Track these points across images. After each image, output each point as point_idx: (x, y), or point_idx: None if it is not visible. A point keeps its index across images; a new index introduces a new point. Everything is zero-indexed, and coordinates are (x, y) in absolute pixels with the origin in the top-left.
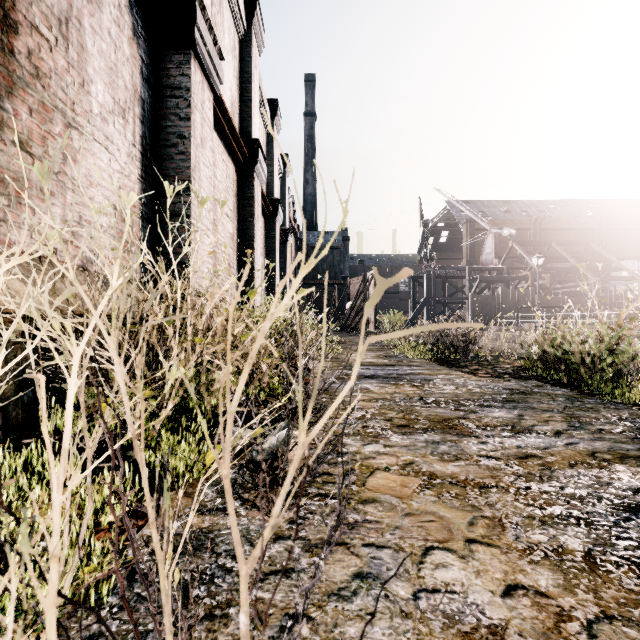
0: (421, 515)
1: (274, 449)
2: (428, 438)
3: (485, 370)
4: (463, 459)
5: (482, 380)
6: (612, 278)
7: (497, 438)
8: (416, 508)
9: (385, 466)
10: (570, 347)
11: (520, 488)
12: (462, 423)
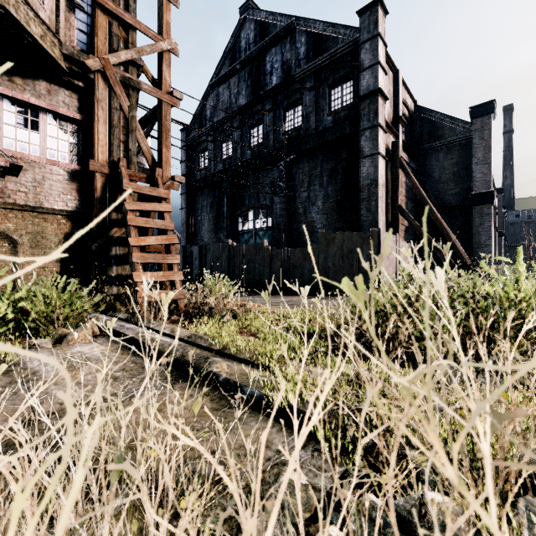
0: None
1: None
2: None
3: None
4: None
5: None
6: None
7: None
8: None
9: None
10: None
11: None
12: None
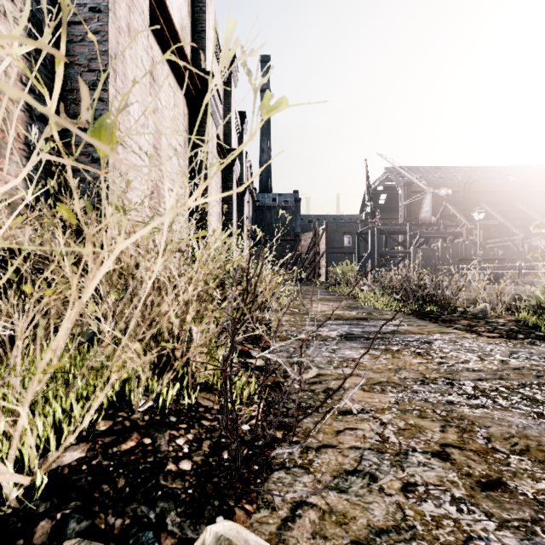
0: None
1: None
2: None
3: (482, 326)
4: None
5: (498, 343)
6: (537, 234)
7: None
8: None
9: None
10: None
11: None
12: None
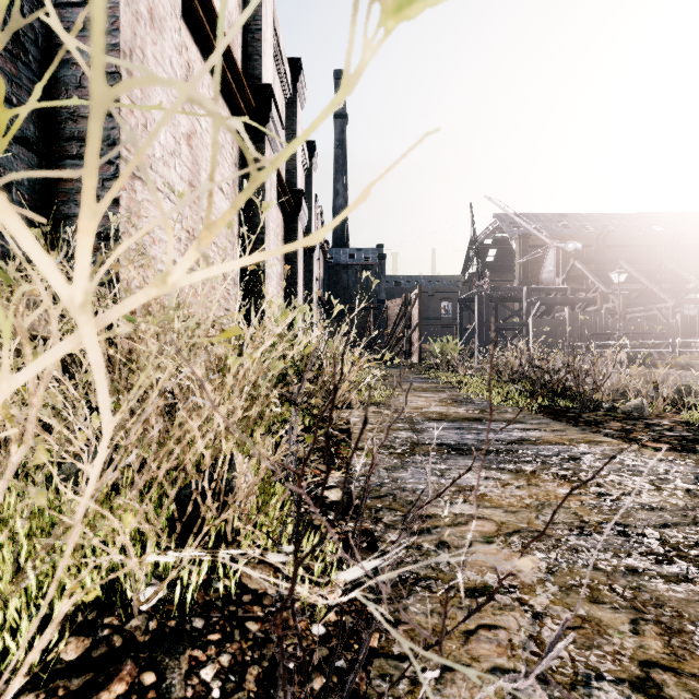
0: None
1: None
2: None
3: (643, 432)
4: None
5: (673, 459)
6: (692, 301)
7: None
8: None
9: None
10: None
11: None
12: None
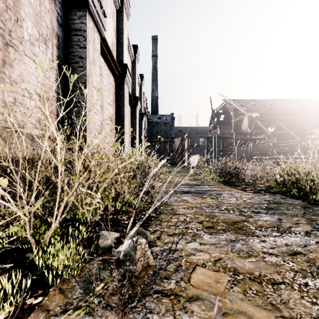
0: (235, 315)
1: (126, 252)
2: (227, 237)
3: (250, 188)
4: (253, 256)
5: (250, 194)
6: (308, 138)
7: (271, 237)
8: (230, 307)
9: (202, 262)
10: (300, 176)
11: (301, 284)
12: (246, 225)
